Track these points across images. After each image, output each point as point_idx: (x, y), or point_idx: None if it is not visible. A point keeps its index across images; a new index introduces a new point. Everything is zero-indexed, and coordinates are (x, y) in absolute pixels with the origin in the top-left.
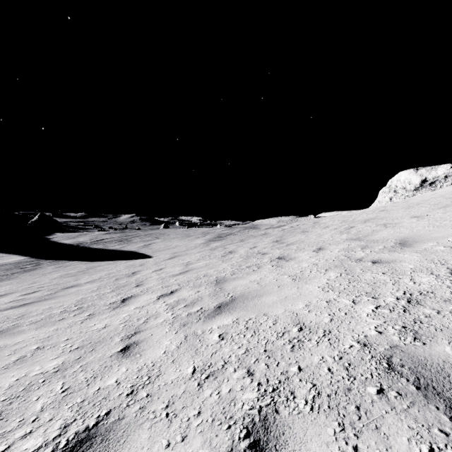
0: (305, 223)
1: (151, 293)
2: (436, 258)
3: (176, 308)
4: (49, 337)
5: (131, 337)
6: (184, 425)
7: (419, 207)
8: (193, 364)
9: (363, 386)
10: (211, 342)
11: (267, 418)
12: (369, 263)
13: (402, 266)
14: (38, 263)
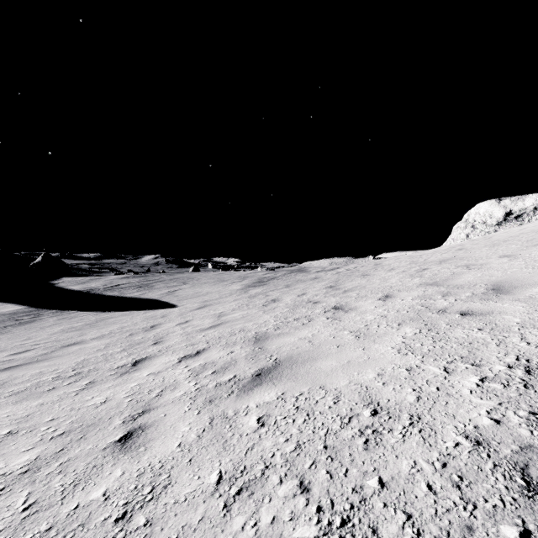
0: (364, 265)
1: (171, 353)
2: None
3: (201, 375)
4: (29, 416)
5: (137, 419)
6: None
7: (507, 244)
8: (218, 466)
9: (493, 523)
10: (246, 429)
11: None
12: (456, 315)
13: (504, 320)
14: (38, 313)
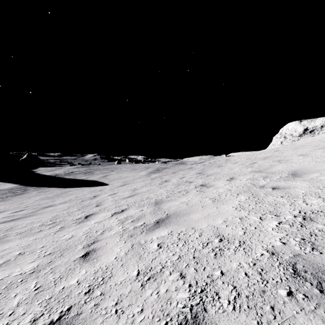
0: (220, 160)
1: (107, 211)
2: (321, 185)
3: (125, 223)
4: (29, 245)
5: (91, 246)
6: (130, 321)
7: (303, 148)
8: (137, 267)
9: (275, 289)
10: (151, 250)
11: (197, 316)
12: (269, 189)
13: (295, 191)
14: (26, 189)
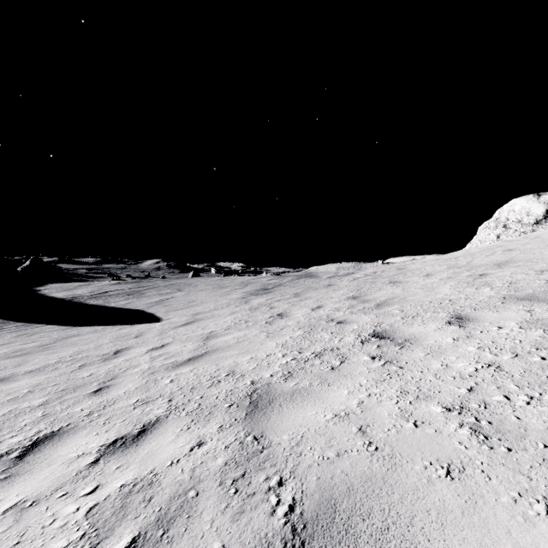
0: (385, 270)
1: (100, 426)
2: None
3: None
4: None
5: None
6: None
7: None
8: None
9: None
10: None
11: None
12: None
13: None
14: (0, 327)
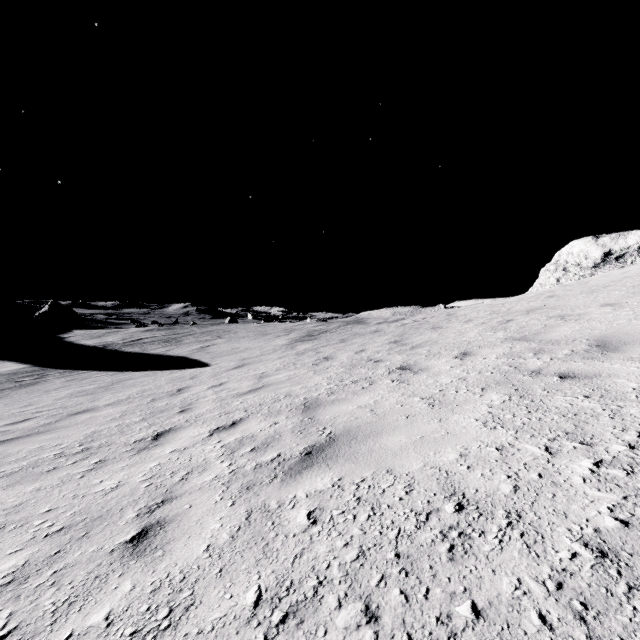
0: (435, 315)
1: (201, 424)
2: None
3: (237, 453)
4: (21, 506)
5: (155, 511)
6: None
7: (608, 290)
8: (257, 580)
9: None
10: (293, 528)
11: None
12: (554, 379)
13: (616, 384)
14: (42, 373)
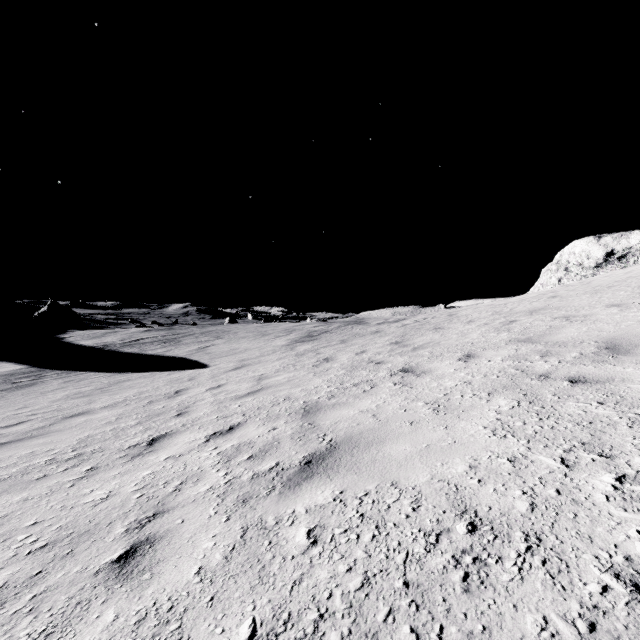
0: (436, 316)
1: (198, 429)
2: None
3: (233, 461)
4: (6, 518)
5: (145, 526)
6: None
7: (613, 291)
8: (251, 611)
9: None
10: (292, 549)
11: None
12: (564, 383)
13: (631, 390)
14: (40, 374)
